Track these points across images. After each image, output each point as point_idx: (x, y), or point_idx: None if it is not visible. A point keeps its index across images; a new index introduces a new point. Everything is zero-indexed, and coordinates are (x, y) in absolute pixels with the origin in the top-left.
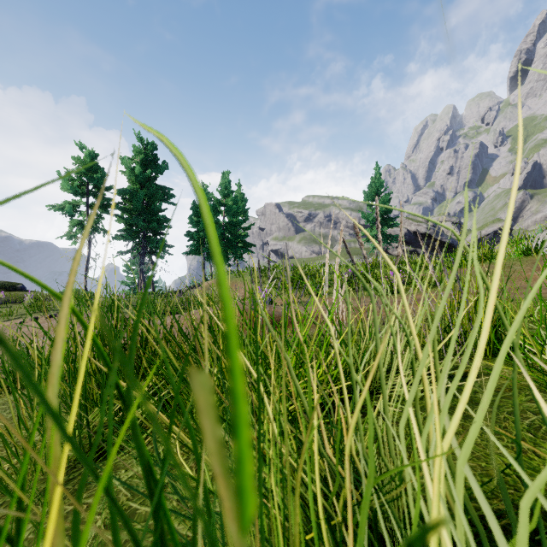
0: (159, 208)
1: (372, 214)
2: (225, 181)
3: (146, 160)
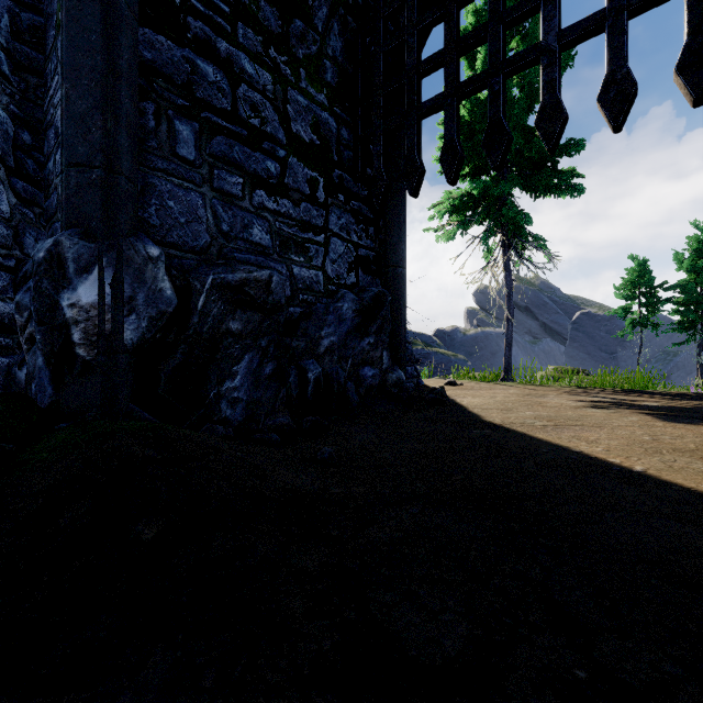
0: None
1: None
2: None
3: (702, 246)
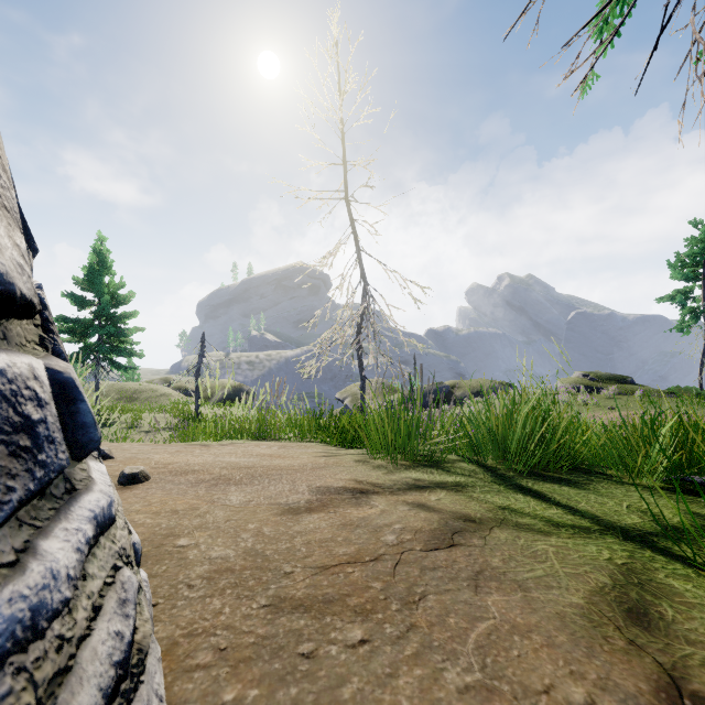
0: None
1: None
2: None
3: None
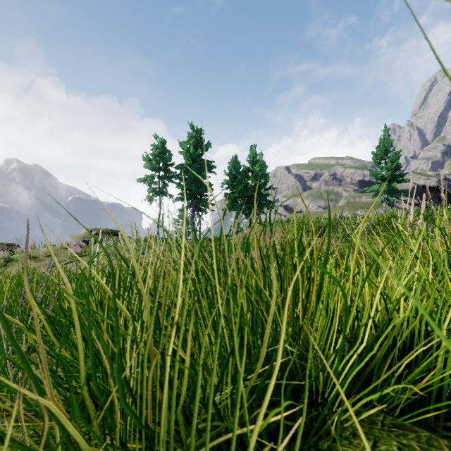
0: (205, 176)
1: (380, 171)
2: (252, 153)
3: (196, 142)
